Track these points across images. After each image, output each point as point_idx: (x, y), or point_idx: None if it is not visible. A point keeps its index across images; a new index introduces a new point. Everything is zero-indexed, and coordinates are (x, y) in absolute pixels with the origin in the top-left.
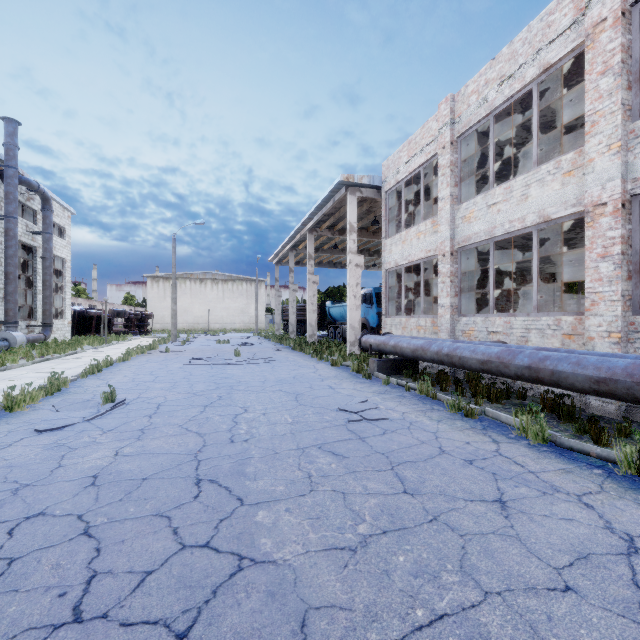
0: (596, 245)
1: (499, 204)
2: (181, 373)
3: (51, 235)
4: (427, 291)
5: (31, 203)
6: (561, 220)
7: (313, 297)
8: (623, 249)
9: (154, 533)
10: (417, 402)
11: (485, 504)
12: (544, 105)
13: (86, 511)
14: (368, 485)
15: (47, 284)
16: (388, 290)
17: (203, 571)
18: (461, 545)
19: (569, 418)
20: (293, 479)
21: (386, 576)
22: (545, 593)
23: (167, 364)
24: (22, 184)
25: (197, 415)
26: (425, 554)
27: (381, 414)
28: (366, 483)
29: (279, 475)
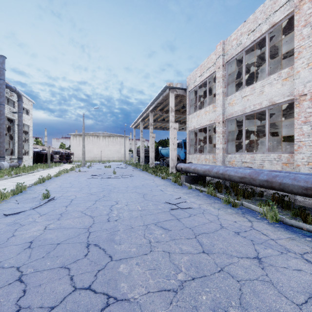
0: (301, 116)
1: (248, 96)
2: (85, 183)
3: (22, 113)
4: (209, 141)
5: (12, 97)
6: (281, 104)
7: (152, 144)
8: None
9: (59, 279)
10: (206, 198)
11: (249, 260)
12: (271, 45)
13: (22, 264)
14: (182, 247)
15: (20, 138)
16: (190, 141)
17: (85, 307)
18: (239, 288)
19: (287, 207)
20: (141, 244)
21: (195, 310)
22: None
23: (79, 178)
24: (7, 88)
25: (91, 206)
26: (218, 294)
27: (188, 205)
28: (181, 246)
29: (133, 241)
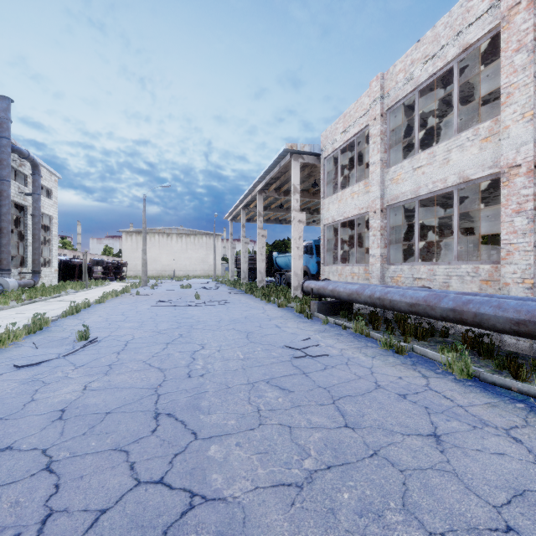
0: (511, 202)
1: (423, 167)
2: (148, 314)
3: (40, 196)
4: (359, 243)
5: (23, 169)
6: (479, 180)
7: (262, 248)
8: (535, 205)
9: (112, 468)
10: (353, 340)
11: (421, 438)
12: (462, 82)
13: (50, 445)
14: (312, 419)
15: (36, 237)
16: (326, 242)
17: (155, 509)
18: (402, 481)
19: (488, 355)
20: (243, 413)
21: (332, 515)
22: (488, 534)
23: (137, 306)
24: (14, 152)
25: (160, 352)
26: (368, 491)
27: (322, 351)
28: (310, 417)
29: (231, 409)
